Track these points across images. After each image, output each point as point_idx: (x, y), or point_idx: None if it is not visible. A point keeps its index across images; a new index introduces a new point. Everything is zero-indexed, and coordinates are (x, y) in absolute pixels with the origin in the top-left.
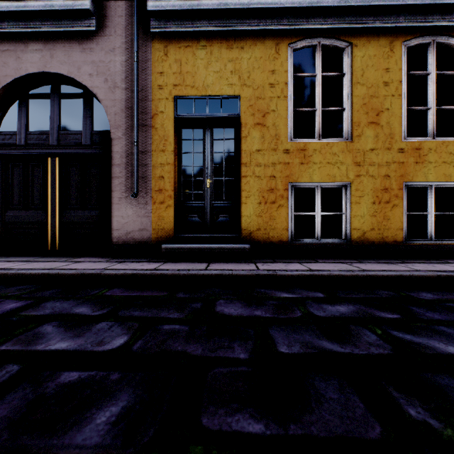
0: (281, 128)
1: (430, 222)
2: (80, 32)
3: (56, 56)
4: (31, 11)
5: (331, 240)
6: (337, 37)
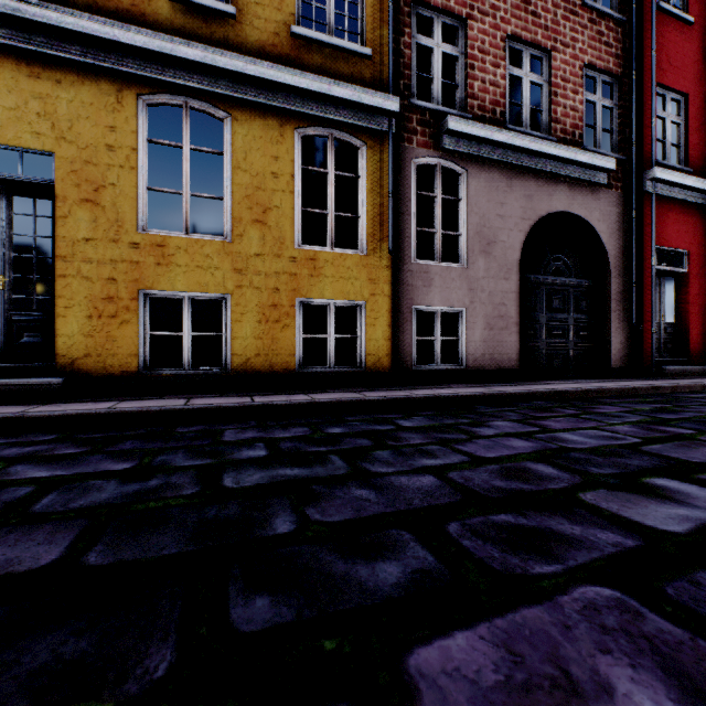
0: (126, 212)
1: (330, 346)
2: None
3: None
4: None
5: (205, 369)
6: (211, 102)
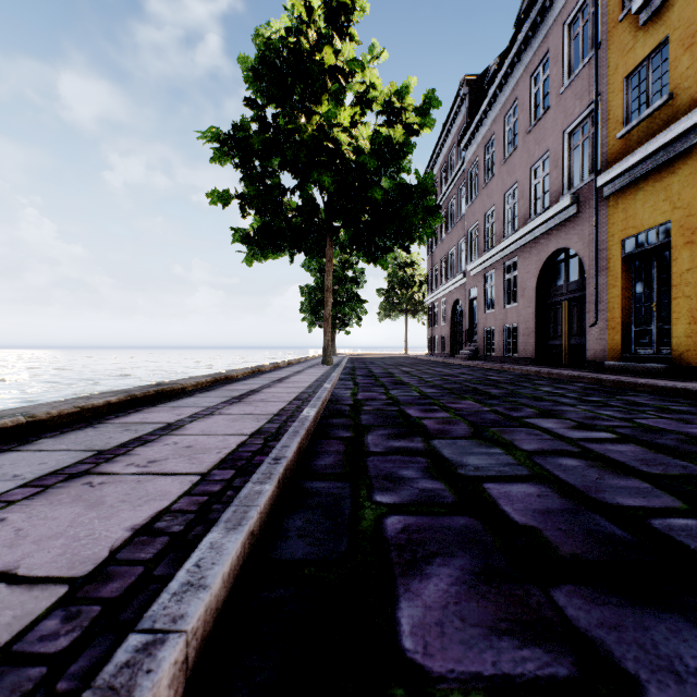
0: None
1: None
2: (571, 216)
3: (561, 237)
4: (548, 218)
5: None
6: None
